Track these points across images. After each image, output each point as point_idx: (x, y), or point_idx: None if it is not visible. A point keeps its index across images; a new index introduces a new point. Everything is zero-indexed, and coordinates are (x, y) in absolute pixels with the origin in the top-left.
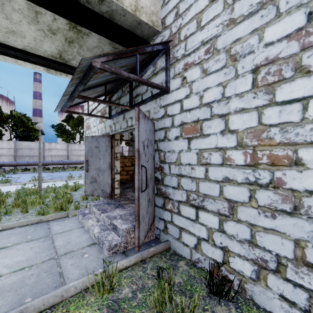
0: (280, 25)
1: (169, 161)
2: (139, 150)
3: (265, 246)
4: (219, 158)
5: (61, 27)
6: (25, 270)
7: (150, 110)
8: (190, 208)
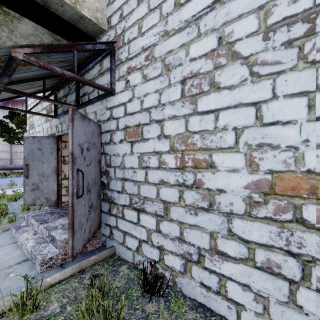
0: (201, 44)
1: (115, 164)
2: (72, 154)
3: (190, 241)
4: (156, 161)
5: None
6: None
7: (97, 111)
8: (133, 211)
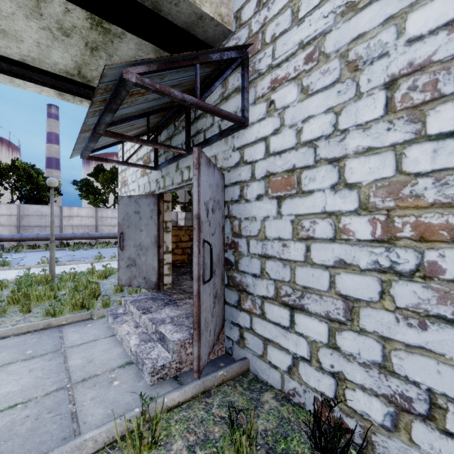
0: (436, 6)
1: (248, 233)
2: (199, 217)
3: (408, 375)
4: (329, 228)
5: (78, 23)
6: (16, 408)
7: (218, 154)
8: (281, 308)
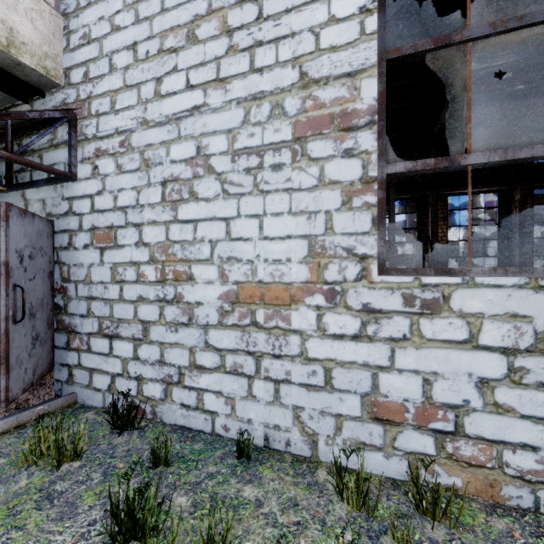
0: (181, 147)
1: (76, 278)
2: (7, 264)
3: (171, 362)
4: (134, 274)
5: None
6: None
7: (47, 199)
8: (103, 339)
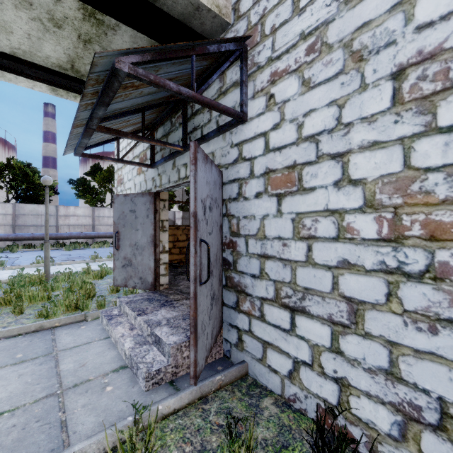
0: None
1: (246, 232)
2: (196, 215)
3: (417, 382)
4: (332, 227)
5: (70, 14)
6: (3, 417)
7: (215, 151)
8: (281, 310)
